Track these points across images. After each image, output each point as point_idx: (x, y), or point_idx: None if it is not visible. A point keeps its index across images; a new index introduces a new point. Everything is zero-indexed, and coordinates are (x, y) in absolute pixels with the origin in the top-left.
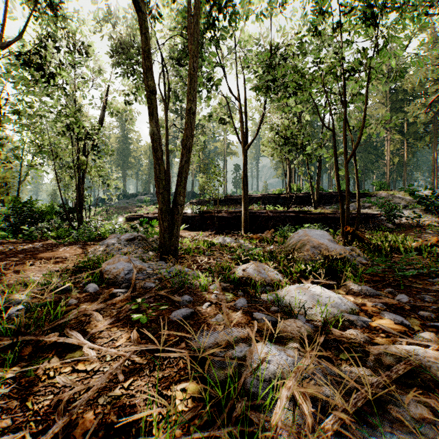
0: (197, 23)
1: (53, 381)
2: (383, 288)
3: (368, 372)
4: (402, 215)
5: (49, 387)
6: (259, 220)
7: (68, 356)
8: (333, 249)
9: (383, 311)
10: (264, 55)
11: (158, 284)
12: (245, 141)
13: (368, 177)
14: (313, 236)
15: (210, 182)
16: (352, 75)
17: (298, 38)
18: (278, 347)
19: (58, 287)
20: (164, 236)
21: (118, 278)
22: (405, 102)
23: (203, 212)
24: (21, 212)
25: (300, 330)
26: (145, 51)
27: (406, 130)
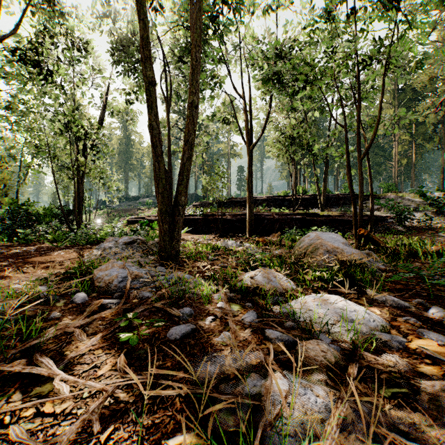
0: (199, 10)
1: (7, 431)
2: (409, 298)
3: (423, 418)
4: (413, 218)
5: (0, 441)
6: (264, 223)
7: (35, 391)
8: (349, 253)
9: (420, 329)
10: (271, 47)
11: (154, 294)
12: (250, 141)
13: (374, 179)
14: (326, 240)
15: (214, 184)
16: (368, 65)
17: (309, 25)
18: (301, 379)
19: (42, 296)
20: (164, 240)
21: (111, 286)
22: (413, 102)
23: (206, 214)
24: (18, 215)
25: (324, 354)
26: (144, 39)
27: (414, 131)
